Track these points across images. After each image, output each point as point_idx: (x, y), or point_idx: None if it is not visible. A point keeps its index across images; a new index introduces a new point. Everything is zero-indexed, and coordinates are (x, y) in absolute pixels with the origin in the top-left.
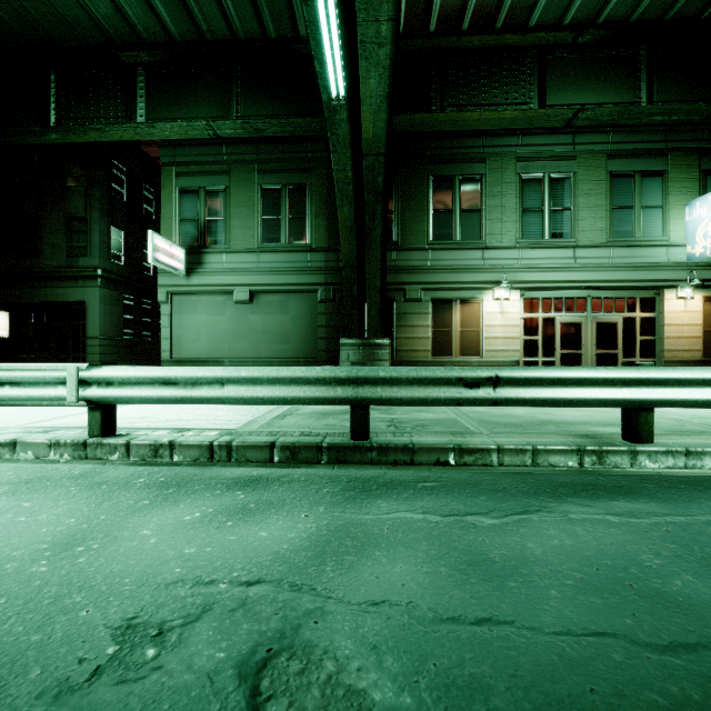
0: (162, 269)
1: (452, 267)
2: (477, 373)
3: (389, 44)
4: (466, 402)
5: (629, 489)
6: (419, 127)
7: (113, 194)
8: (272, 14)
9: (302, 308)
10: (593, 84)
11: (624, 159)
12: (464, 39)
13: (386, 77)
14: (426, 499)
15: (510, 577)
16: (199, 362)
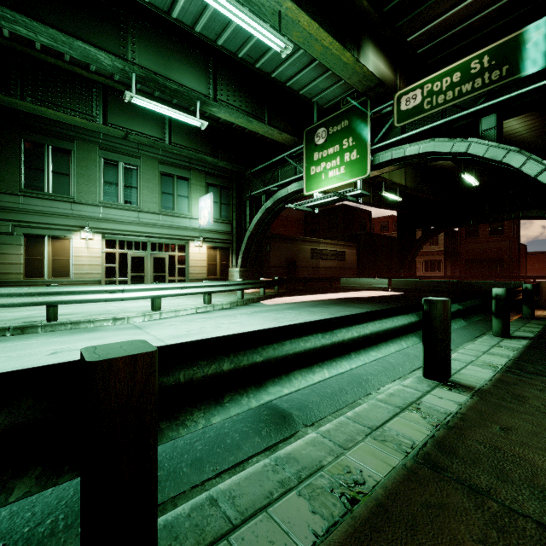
0: None
1: (44, 212)
2: None
3: None
4: None
5: None
6: None
7: None
8: None
9: None
10: (139, 121)
11: (169, 166)
12: (41, 55)
13: None
14: None
15: None
16: None
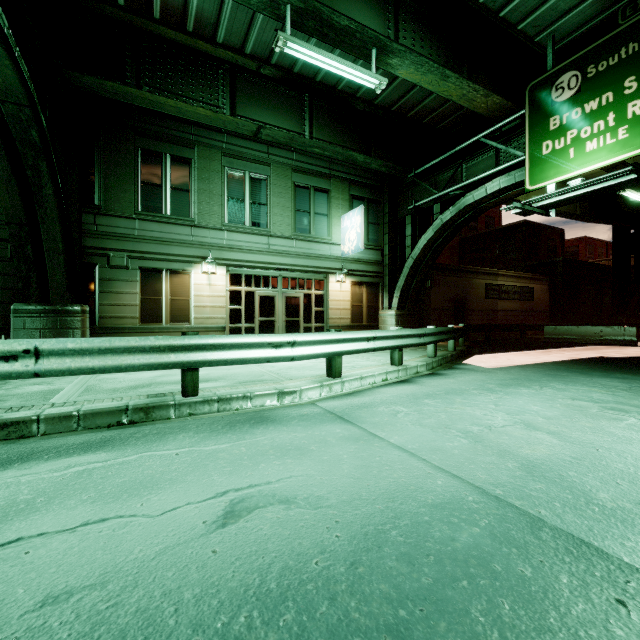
0: None
1: (162, 239)
2: (11, 346)
3: None
4: None
5: (111, 442)
6: (114, 94)
7: None
8: None
9: None
10: (273, 110)
11: (304, 175)
12: (160, 27)
13: None
14: None
15: None
16: None
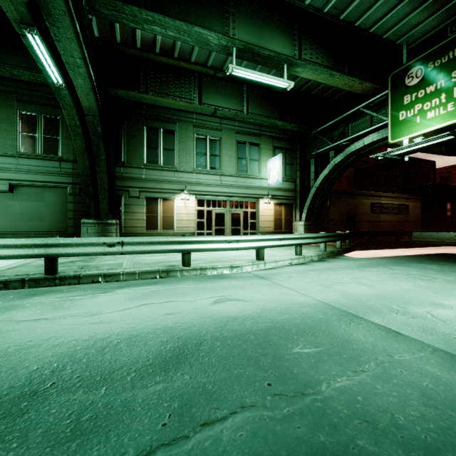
0: None
1: (158, 179)
2: (113, 240)
3: (84, 68)
4: (108, 253)
5: (158, 282)
6: (133, 98)
7: None
8: None
9: (55, 198)
10: (224, 98)
11: (243, 135)
12: (159, 57)
13: (88, 81)
14: (62, 294)
15: (64, 309)
16: None
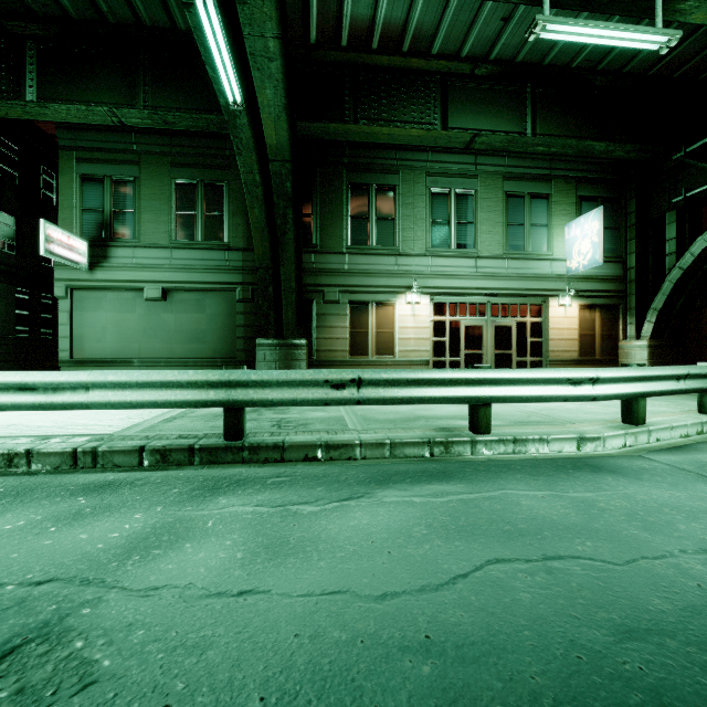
0: (60, 261)
1: (368, 271)
2: (342, 376)
3: (279, 60)
4: (332, 402)
5: (450, 474)
6: (334, 135)
7: (2, 176)
8: (180, 6)
9: (220, 307)
10: (488, 113)
11: (517, 181)
12: (375, 57)
13: (281, 89)
14: (267, 493)
15: (294, 554)
16: (104, 363)
